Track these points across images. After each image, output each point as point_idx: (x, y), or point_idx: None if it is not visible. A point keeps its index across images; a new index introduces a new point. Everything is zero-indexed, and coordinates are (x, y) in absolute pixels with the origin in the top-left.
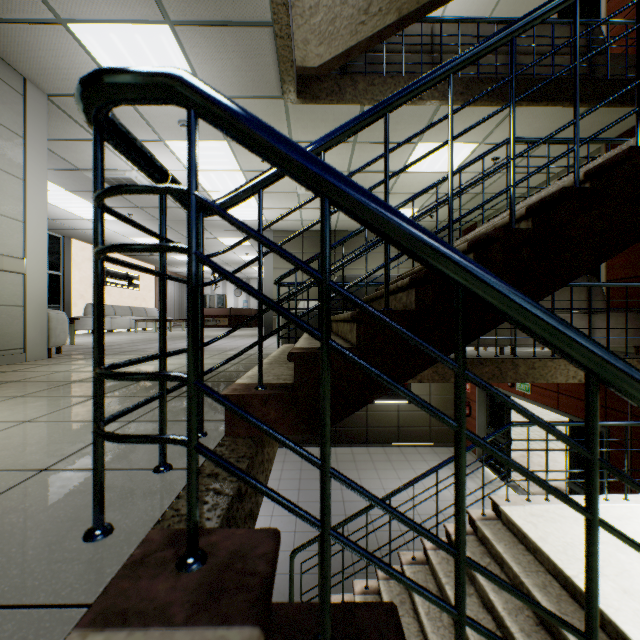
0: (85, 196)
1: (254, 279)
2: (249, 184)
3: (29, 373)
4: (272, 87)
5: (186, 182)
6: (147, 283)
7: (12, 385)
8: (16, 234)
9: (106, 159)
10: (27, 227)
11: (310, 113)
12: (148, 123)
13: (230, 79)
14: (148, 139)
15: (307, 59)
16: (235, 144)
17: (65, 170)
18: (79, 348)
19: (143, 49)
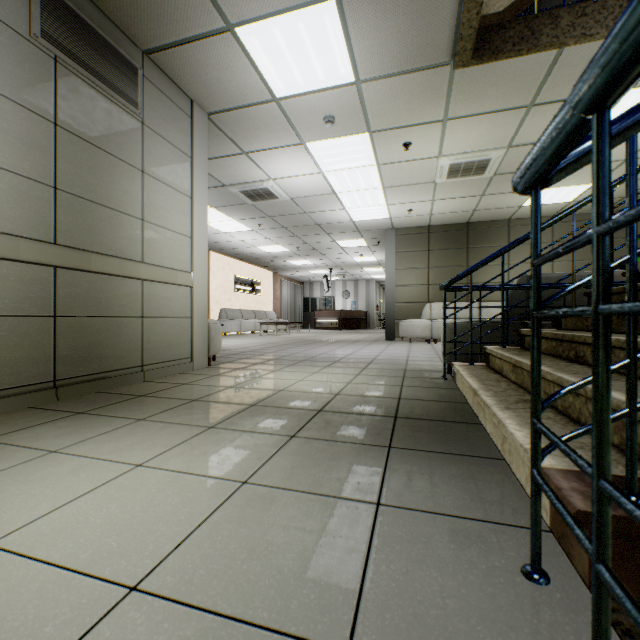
0: (225, 211)
1: (362, 280)
2: (615, 126)
3: (203, 387)
4: (440, 51)
5: (317, 185)
6: (266, 288)
7: (197, 406)
8: (185, 249)
9: (248, 172)
10: (193, 242)
11: (480, 76)
12: (292, 126)
13: (391, 53)
14: (289, 144)
15: (491, 3)
16: (377, 134)
17: (213, 188)
18: (226, 354)
19: (303, 39)
